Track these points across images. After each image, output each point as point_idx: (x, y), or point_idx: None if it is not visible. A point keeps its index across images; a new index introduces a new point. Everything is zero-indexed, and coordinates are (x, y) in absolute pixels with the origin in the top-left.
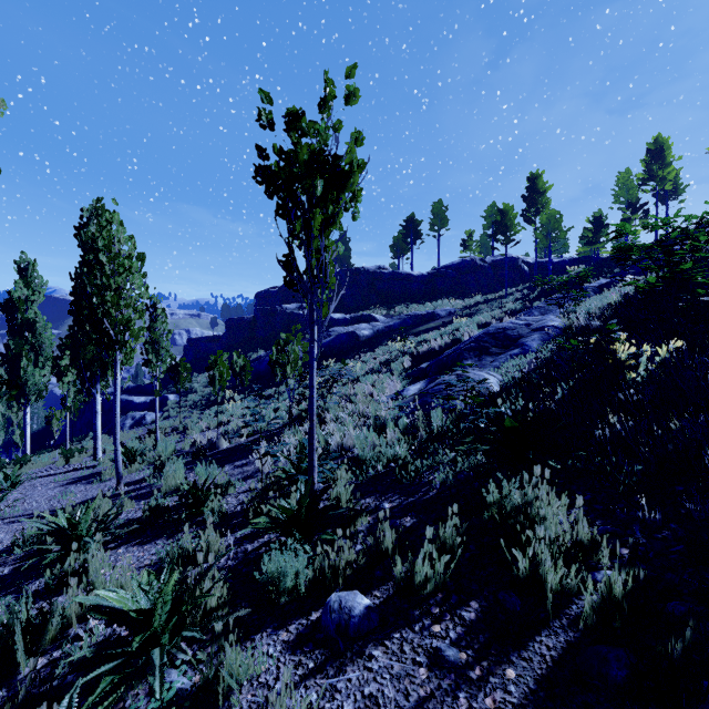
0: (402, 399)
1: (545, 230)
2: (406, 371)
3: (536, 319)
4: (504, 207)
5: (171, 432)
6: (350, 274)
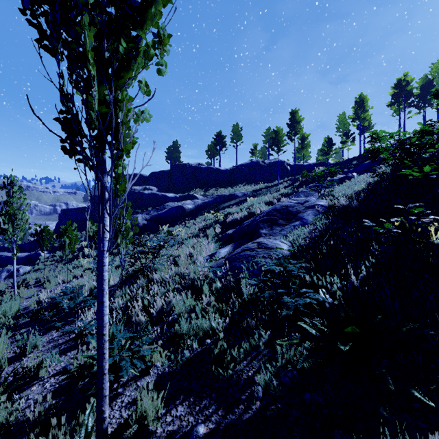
0: (215, 260)
1: (300, 145)
2: (217, 236)
3: (303, 199)
4: (277, 129)
5: (34, 284)
6: (180, 167)
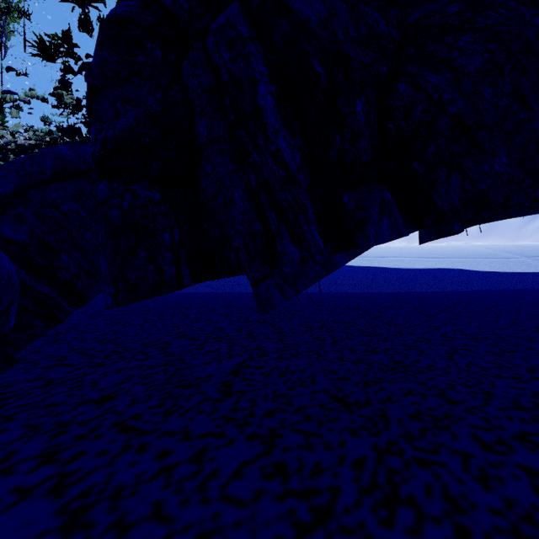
0: None
1: None
2: None
3: None
4: None
5: None
6: None
